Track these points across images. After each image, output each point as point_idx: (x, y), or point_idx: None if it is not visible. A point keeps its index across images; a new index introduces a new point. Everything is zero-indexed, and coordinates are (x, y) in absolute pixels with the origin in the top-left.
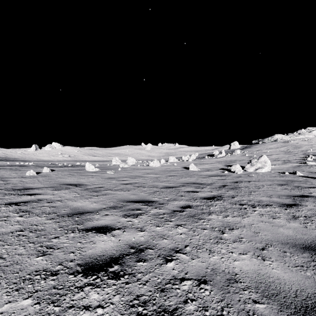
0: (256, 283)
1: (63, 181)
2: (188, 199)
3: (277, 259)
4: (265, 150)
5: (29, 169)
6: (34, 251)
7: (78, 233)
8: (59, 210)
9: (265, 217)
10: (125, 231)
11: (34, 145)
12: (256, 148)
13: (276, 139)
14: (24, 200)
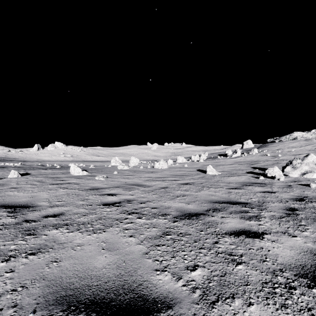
0: None
1: (9, 196)
2: (264, 281)
3: None
4: (288, 149)
5: None
6: None
7: None
8: None
9: None
10: None
11: (36, 144)
12: (274, 147)
13: (295, 137)
14: None
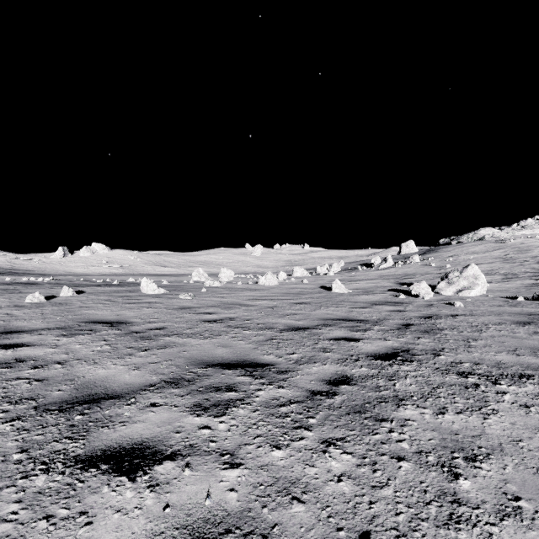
0: None
1: (91, 315)
2: (341, 358)
3: None
4: (465, 256)
5: (38, 289)
6: None
7: (59, 476)
8: (49, 389)
9: None
10: (189, 468)
11: (61, 247)
12: (447, 253)
13: (482, 237)
14: None
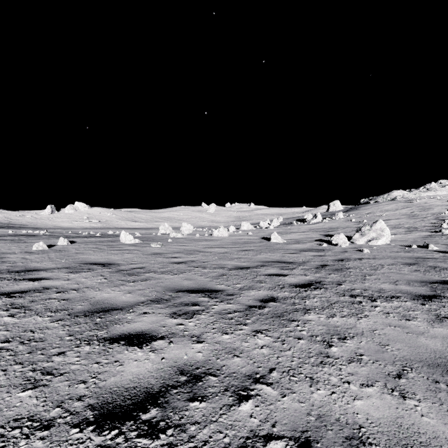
0: (398, 447)
1: (86, 258)
2: (271, 287)
3: (426, 397)
4: (379, 213)
5: (39, 240)
6: (19, 380)
7: (97, 346)
8: (73, 304)
9: (394, 317)
10: (173, 343)
11: (49, 206)
12: (365, 210)
13: (394, 198)
14: (22, 288)
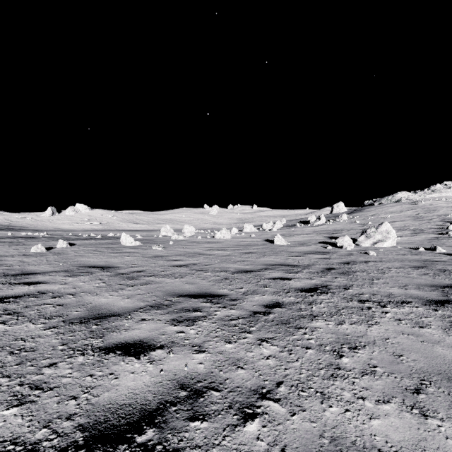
0: None
1: (85, 261)
2: (276, 291)
3: (449, 416)
4: (384, 215)
5: (38, 242)
6: (5, 395)
7: (92, 356)
8: (69, 310)
9: (406, 325)
10: (172, 353)
11: (50, 207)
12: (370, 212)
13: (399, 199)
14: (16, 293)
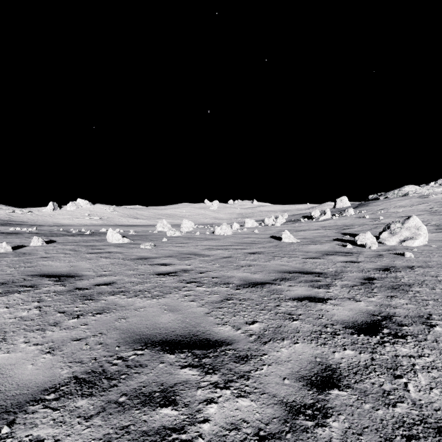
0: None
1: (45, 266)
2: (314, 331)
3: None
4: (394, 209)
5: (15, 239)
6: None
7: None
8: None
9: None
10: None
11: (51, 203)
12: (377, 207)
13: (406, 193)
14: None
